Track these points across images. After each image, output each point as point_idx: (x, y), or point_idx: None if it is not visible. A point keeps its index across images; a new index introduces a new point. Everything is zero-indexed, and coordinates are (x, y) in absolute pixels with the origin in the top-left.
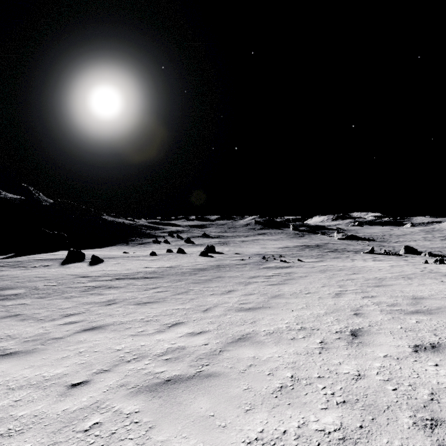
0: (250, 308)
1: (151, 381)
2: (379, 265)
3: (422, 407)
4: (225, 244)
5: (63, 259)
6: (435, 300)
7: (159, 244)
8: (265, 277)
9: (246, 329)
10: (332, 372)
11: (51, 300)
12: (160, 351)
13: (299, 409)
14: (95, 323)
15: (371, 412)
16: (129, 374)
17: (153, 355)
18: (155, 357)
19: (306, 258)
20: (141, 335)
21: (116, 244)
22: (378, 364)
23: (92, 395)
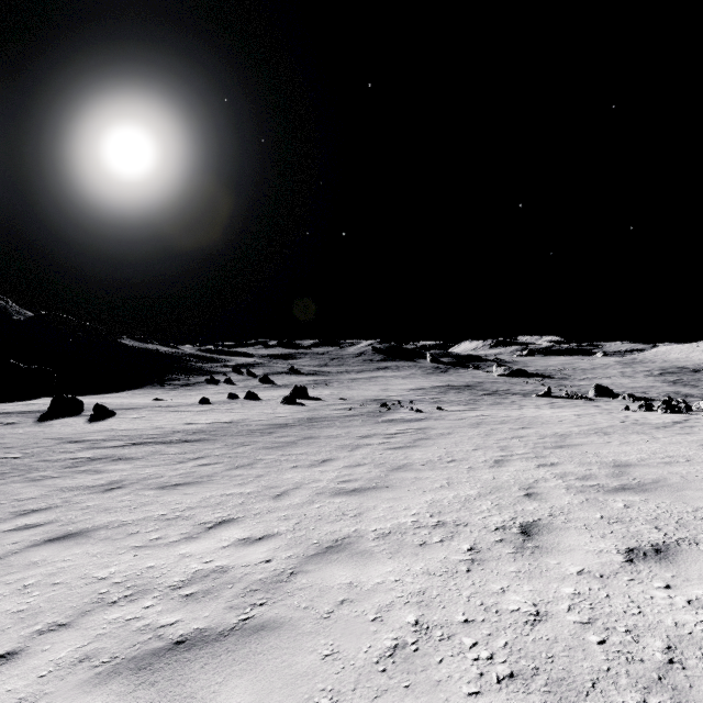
0: (355, 489)
1: (145, 646)
2: (560, 414)
3: (656, 680)
4: (325, 384)
5: (44, 412)
6: (649, 467)
7: (216, 385)
8: (385, 435)
9: (344, 528)
10: (489, 610)
11: (4, 485)
12: (180, 578)
13: (426, 698)
14: (74, 526)
15: (564, 697)
16: (105, 632)
17: (165, 586)
18: (167, 592)
19: (450, 406)
20: (154, 547)
21: (144, 387)
22: (569, 590)
23: (12, 686)
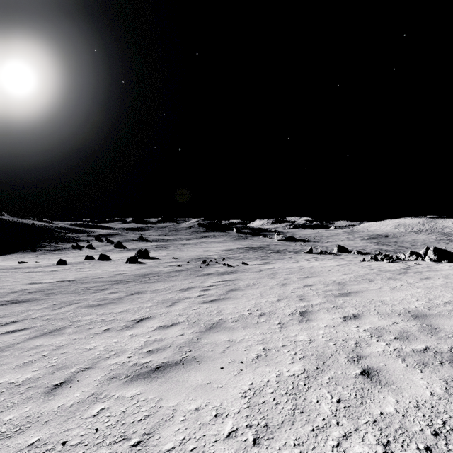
0: (160, 366)
1: None
2: (325, 265)
3: None
4: (163, 248)
5: None
6: (447, 317)
7: (80, 250)
8: (203, 288)
9: None
10: None
11: None
12: None
13: None
14: None
15: None
16: None
17: None
18: None
19: (250, 261)
20: None
21: (17, 252)
22: None
23: None
